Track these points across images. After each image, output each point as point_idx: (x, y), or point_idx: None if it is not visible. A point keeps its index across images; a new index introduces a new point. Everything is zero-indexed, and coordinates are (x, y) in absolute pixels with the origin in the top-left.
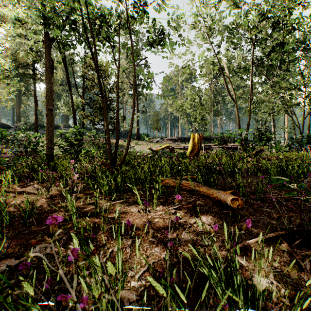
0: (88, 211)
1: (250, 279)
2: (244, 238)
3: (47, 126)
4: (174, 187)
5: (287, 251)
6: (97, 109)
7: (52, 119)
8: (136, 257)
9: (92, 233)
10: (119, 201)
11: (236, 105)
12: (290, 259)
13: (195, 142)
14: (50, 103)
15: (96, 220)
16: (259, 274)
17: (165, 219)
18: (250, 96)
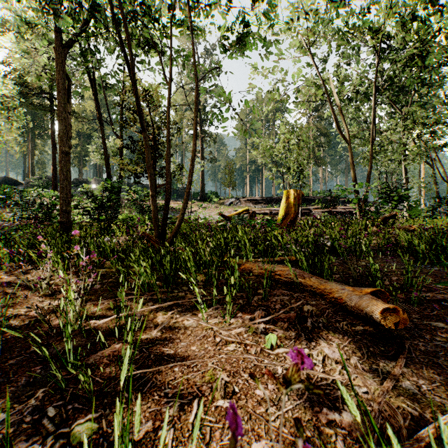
0: (106, 323)
1: None
2: (424, 403)
3: (61, 178)
4: (260, 277)
5: None
6: (141, 154)
7: (69, 167)
8: None
9: (101, 380)
10: (164, 304)
11: (350, 148)
12: None
13: (290, 203)
14: (65, 143)
15: (117, 346)
16: None
17: (248, 346)
18: (372, 135)
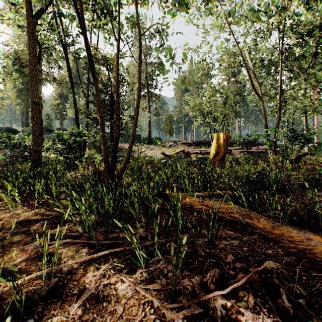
0: (21, 285)
1: None
2: None
3: (33, 123)
4: (201, 212)
5: None
6: None
7: (40, 115)
8: None
9: None
10: (98, 254)
11: (263, 102)
12: None
13: (220, 144)
14: (36, 95)
15: None
16: None
17: None
18: (281, 91)
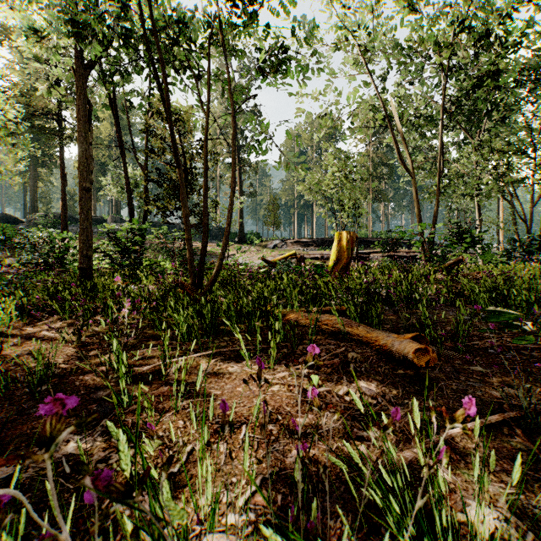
0: (150, 370)
1: (462, 509)
2: (441, 425)
3: (82, 218)
4: (307, 327)
5: (526, 452)
6: (170, 189)
7: (90, 206)
8: (237, 463)
9: (156, 413)
10: (207, 352)
11: (414, 182)
12: (534, 467)
13: (343, 247)
14: (86, 178)
15: (165, 388)
16: (483, 502)
17: (291, 386)
18: (439, 167)
